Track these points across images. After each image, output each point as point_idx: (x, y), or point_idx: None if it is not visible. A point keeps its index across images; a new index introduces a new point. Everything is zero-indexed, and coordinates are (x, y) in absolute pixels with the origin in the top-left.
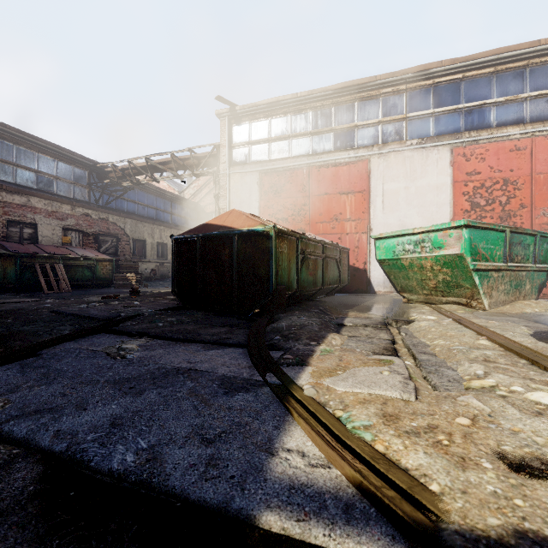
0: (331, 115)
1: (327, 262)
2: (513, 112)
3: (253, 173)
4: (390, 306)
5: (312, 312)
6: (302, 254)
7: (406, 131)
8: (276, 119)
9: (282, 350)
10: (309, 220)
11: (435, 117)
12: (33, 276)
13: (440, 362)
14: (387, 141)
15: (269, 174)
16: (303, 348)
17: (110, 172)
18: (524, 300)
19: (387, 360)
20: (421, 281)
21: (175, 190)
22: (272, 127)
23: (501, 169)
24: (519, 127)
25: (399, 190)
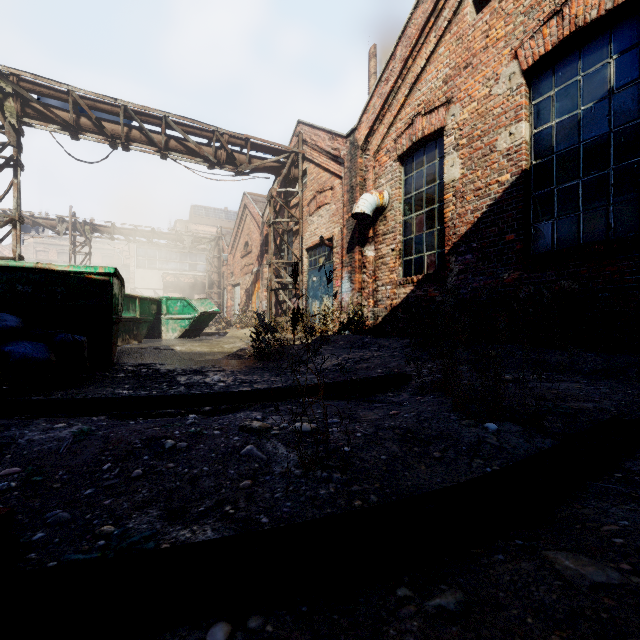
0: None
1: None
2: None
3: None
4: None
5: None
6: None
7: None
8: None
9: None
10: None
11: None
12: None
13: None
14: None
15: None
16: None
17: None
18: None
19: None
20: None
21: None
22: None
23: None
24: None
25: None
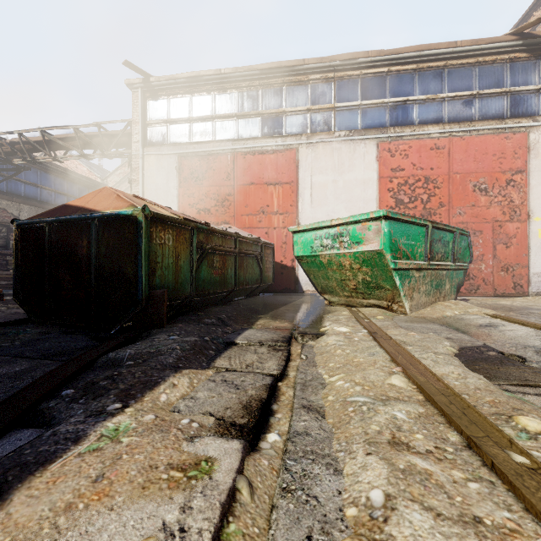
0: (258, 97)
1: (243, 259)
2: (433, 111)
3: (171, 156)
4: (312, 308)
5: (201, 325)
6: (201, 249)
7: (334, 121)
8: (198, 97)
9: (46, 427)
10: (234, 212)
11: (362, 110)
12: None
13: (322, 440)
14: (316, 131)
15: (189, 158)
16: (66, 432)
17: None
18: (444, 300)
19: (204, 467)
20: (341, 281)
21: (96, 176)
22: (194, 105)
23: (423, 167)
24: (438, 126)
25: (327, 183)
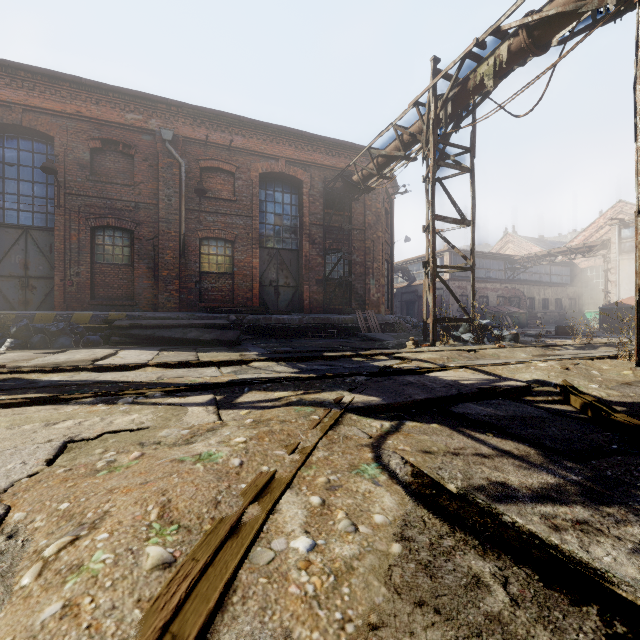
0: None
1: None
2: None
3: None
4: None
5: None
6: None
7: None
8: None
9: None
10: None
11: None
12: (498, 322)
13: None
14: None
15: None
16: None
17: (518, 260)
18: None
19: None
20: None
21: None
22: None
23: None
24: None
25: None
